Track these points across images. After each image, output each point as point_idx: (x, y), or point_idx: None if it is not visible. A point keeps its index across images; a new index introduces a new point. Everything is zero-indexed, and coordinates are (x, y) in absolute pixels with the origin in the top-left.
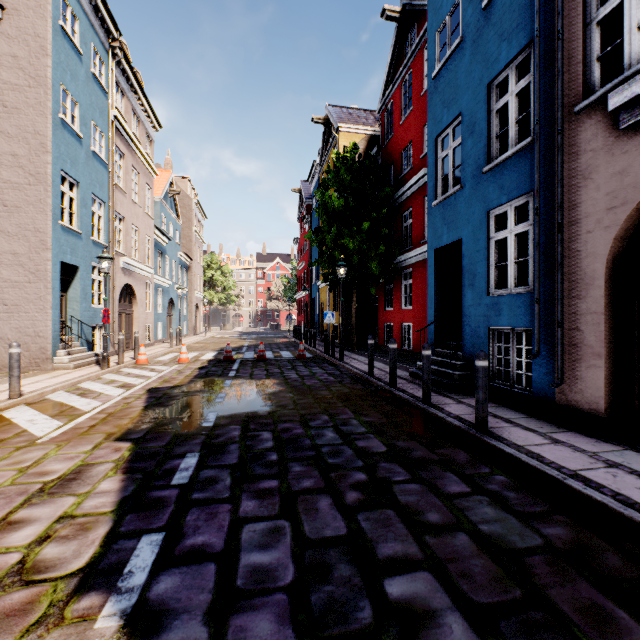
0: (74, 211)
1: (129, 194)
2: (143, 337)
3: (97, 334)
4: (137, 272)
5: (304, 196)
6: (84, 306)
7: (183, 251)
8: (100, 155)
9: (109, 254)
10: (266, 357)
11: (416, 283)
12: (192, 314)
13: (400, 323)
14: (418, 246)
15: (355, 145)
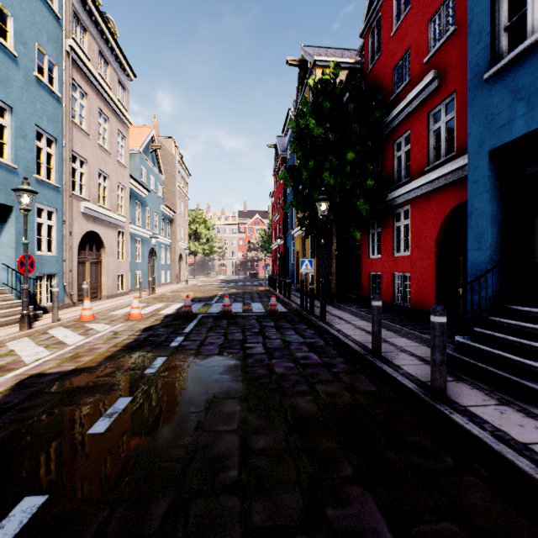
0: (6, 141)
1: (94, 137)
2: (114, 286)
3: (45, 285)
4: (105, 219)
5: (279, 149)
6: (22, 253)
7: (165, 204)
8: (48, 84)
9: (63, 196)
10: (232, 312)
11: (416, 223)
12: (175, 263)
13: (391, 273)
14: (419, 176)
15: (336, 65)
